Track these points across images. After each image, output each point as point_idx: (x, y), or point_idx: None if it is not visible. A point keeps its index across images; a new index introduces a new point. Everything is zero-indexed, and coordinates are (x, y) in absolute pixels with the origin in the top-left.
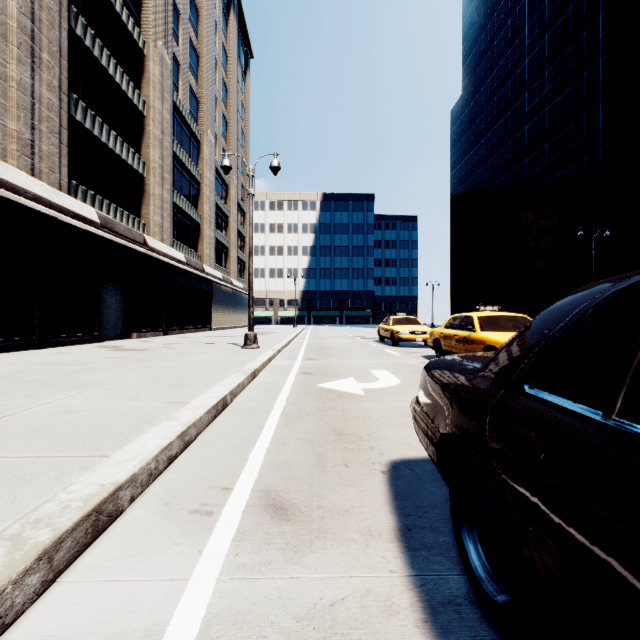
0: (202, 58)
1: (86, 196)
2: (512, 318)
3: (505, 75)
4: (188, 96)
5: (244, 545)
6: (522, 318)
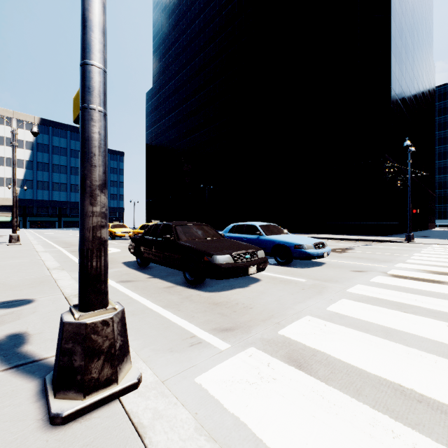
0: None
1: None
2: None
3: (175, 89)
4: None
5: None
6: None
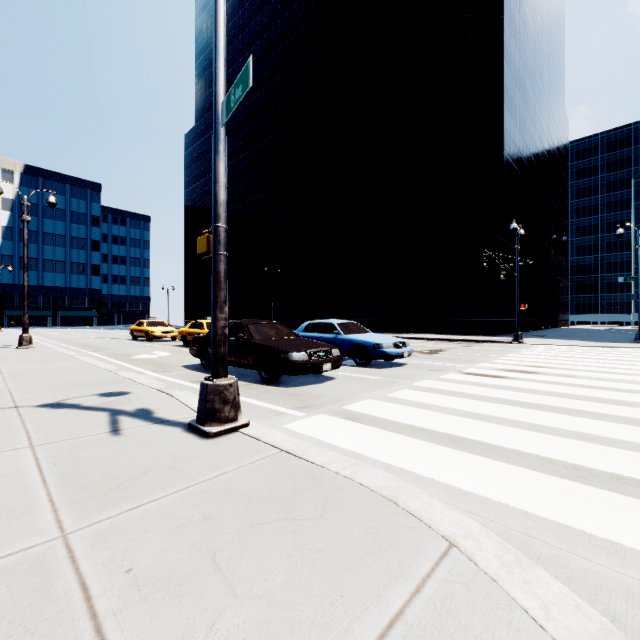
0: None
1: None
2: None
3: (227, 133)
4: None
5: (159, 373)
6: None
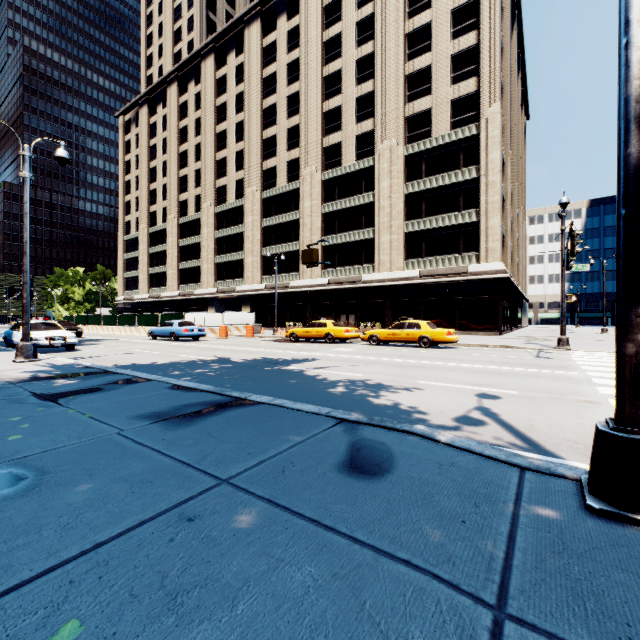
0: (518, 164)
1: None
2: None
3: None
4: None
5: None
6: None
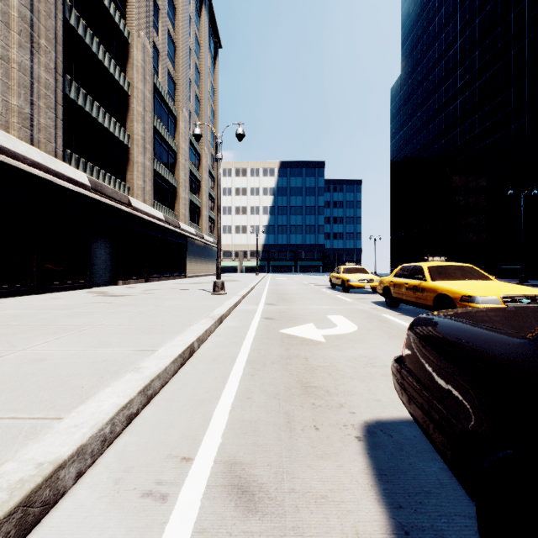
0: (178, 47)
1: (79, 163)
2: (460, 268)
3: (439, 56)
4: (166, 79)
5: None
6: (470, 268)
